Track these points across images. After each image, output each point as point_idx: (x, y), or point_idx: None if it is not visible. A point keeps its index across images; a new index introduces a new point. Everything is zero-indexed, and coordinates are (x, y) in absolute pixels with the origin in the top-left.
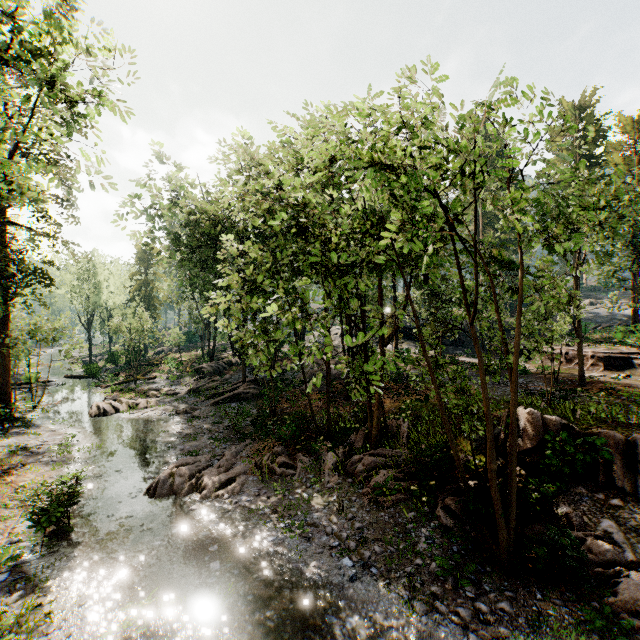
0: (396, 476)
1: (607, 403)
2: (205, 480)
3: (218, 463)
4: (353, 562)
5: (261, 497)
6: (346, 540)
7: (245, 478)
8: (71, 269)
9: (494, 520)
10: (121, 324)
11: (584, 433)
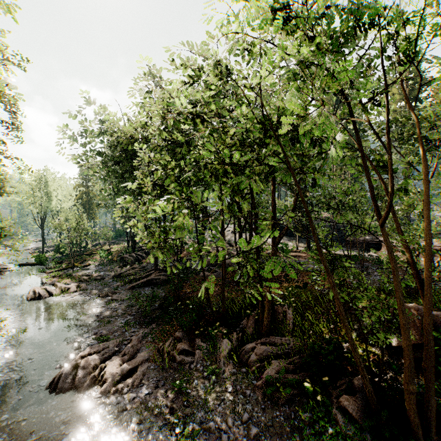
0: (287, 367)
1: None
2: (107, 372)
3: (123, 350)
4: None
5: (159, 390)
6: None
7: (147, 367)
8: (26, 181)
9: None
10: (61, 224)
11: None
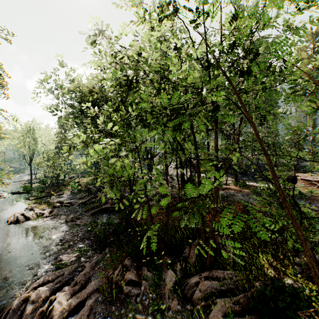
0: (233, 307)
1: None
2: (54, 307)
3: (75, 279)
4: None
5: None
6: None
7: (95, 298)
8: (18, 130)
9: None
10: (41, 162)
11: None
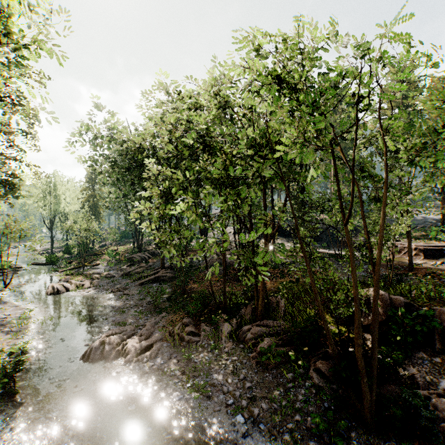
0: (277, 343)
1: (432, 284)
2: (129, 347)
3: (140, 332)
4: (245, 418)
5: (172, 360)
6: (239, 398)
7: (160, 344)
8: (37, 185)
9: (358, 384)
10: (73, 225)
11: (422, 309)
